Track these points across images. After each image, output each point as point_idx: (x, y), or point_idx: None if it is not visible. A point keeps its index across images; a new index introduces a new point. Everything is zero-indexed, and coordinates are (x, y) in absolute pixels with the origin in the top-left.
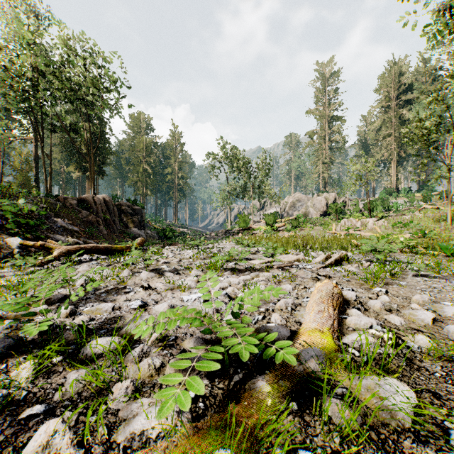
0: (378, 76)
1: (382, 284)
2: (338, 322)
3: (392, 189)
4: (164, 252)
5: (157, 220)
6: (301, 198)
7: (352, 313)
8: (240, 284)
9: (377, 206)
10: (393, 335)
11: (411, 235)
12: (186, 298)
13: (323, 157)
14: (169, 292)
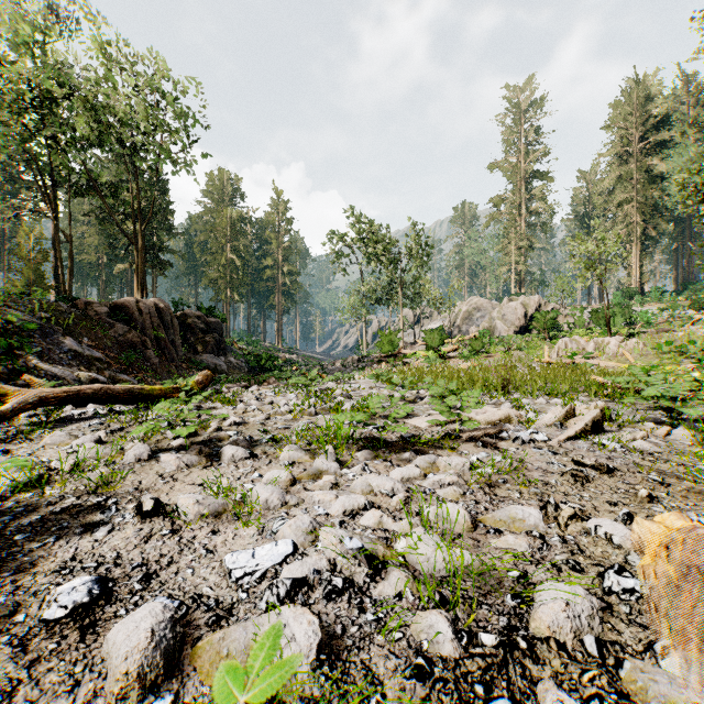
0: (609, 105)
1: None
2: None
3: (634, 290)
4: (245, 399)
5: (249, 341)
6: (481, 305)
7: None
8: (397, 498)
9: (615, 317)
10: None
11: (696, 367)
12: (237, 567)
13: (518, 239)
14: (205, 526)
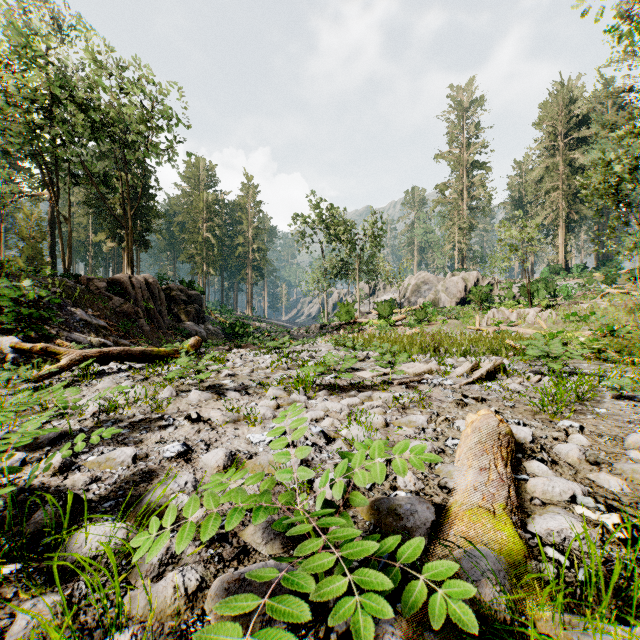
0: (539, 105)
1: (570, 414)
2: (512, 486)
3: (559, 266)
4: (230, 359)
5: (224, 310)
6: (428, 279)
7: (532, 468)
8: (344, 413)
9: (539, 291)
10: (620, 519)
11: (592, 333)
12: (255, 438)
13: (460, 221)
14: (230, 427)
